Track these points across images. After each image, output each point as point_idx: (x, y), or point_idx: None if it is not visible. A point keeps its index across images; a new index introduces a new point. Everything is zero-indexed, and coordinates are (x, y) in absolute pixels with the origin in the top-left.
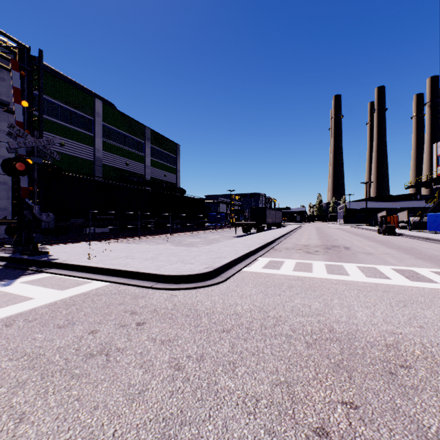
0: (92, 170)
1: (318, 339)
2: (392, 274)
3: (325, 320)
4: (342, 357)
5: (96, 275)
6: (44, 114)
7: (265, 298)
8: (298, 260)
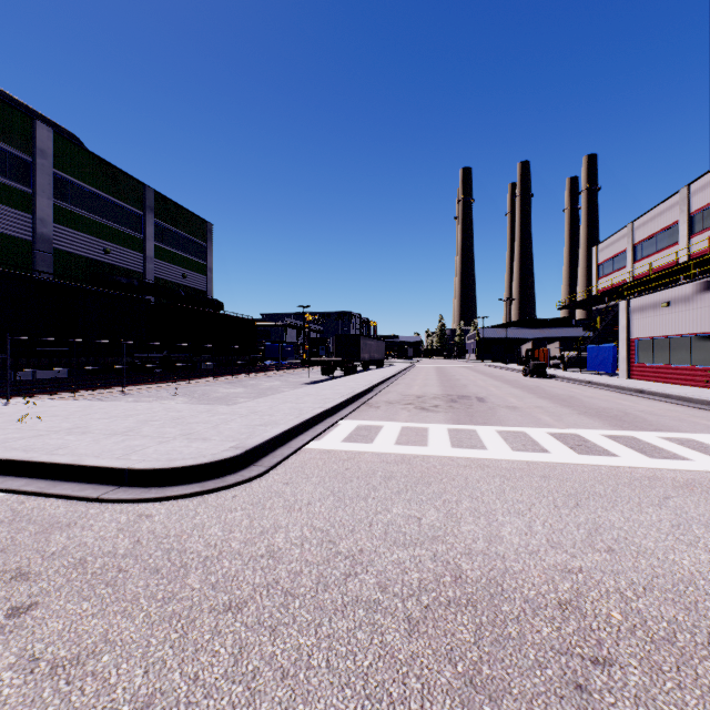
0: (29, 258)
1: (432, 607)
2: (551, 443)
3: (447, 552)
4: (480, 652)
5: None
6: None
7: (338, 507)
8: (405, 423)
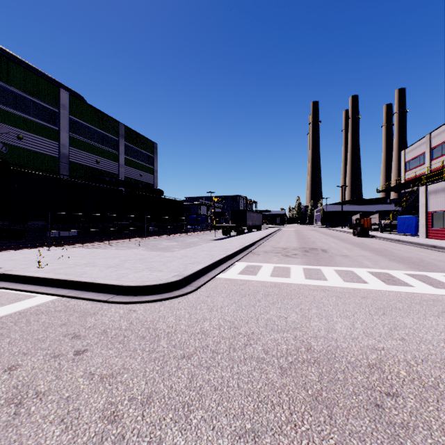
0: (57, 167)
1: (294, 362)
2: (369, 278)
3: (302, 336)
4: (321, 385)
5: (43, 287)
6: None
7: (238, 309)
8: (276, 264)
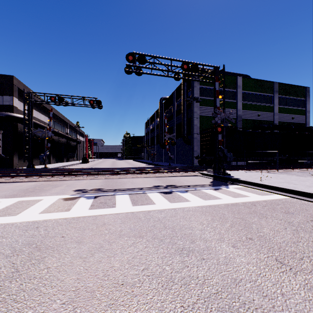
0: (235, 124)
1: None
2: None
3: None
4: None
5: (274, 191)
6: (211, 97)
7: None
8: None
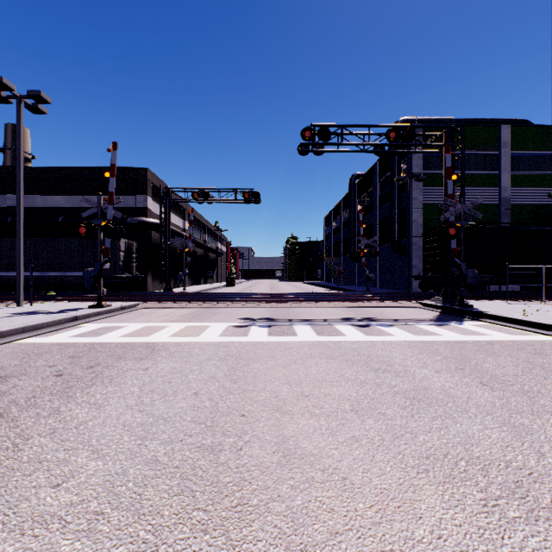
0: (496, 215)
1: None
2: None
3: None
4: None
5: (540, 330)
6: None
7: None
8: None
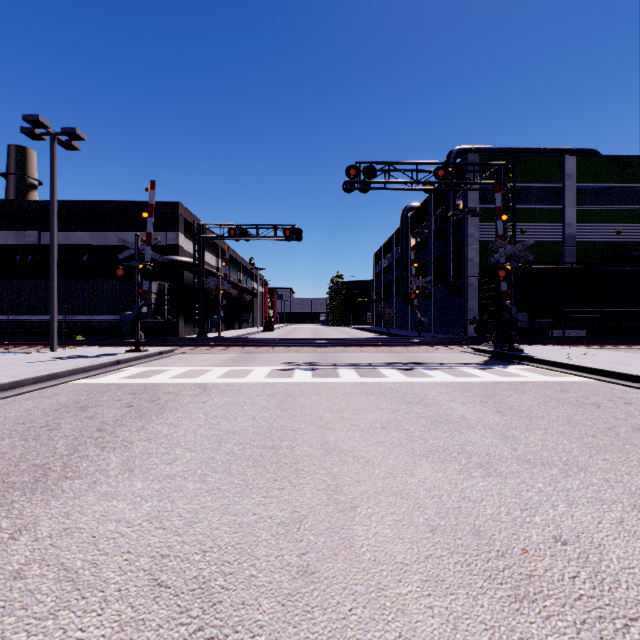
0: (560, 253)
1: None
2: None
3: None
4: None
5: (578, 372)
6: None
7: None
8: None
